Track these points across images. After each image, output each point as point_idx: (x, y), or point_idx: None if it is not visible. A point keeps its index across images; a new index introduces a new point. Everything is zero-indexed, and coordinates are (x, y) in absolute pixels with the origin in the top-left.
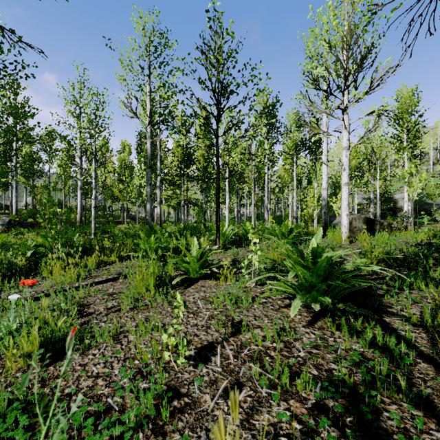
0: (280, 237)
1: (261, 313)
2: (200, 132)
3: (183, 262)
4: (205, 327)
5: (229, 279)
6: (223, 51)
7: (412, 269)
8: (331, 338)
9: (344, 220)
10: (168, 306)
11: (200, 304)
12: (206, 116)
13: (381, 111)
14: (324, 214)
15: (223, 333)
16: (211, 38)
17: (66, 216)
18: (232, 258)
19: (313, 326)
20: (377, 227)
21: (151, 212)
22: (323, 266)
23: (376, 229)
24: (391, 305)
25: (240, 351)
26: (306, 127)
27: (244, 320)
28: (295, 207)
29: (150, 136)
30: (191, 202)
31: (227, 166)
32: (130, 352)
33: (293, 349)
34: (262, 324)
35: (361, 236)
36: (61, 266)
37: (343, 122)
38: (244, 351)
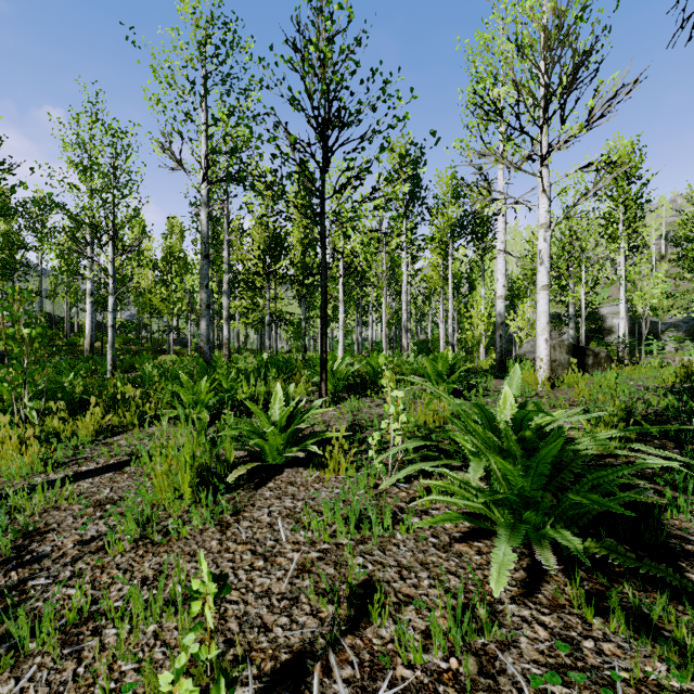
0: (434, 379)
1: (413, 558)
2: (297, 203)
3: (253, 433)
4: (287, 601)
5: (343, 468)
6: (333, 40)
7: (686, 442)
8: (586, 641)
9: (542, 349)
10: (213, 535)
11: (281, 530)
12: (301, 158)
13: (603, 162)
14: (501, 338)
15: (329, 619)
16: (311, 21)
17: (70, 341)
18: (350, 422)
19: (536, 600)
20: (590, 361)
21: (209, 334)
22: (551, 457)
23: (588, 364)
24: (687, 535)
25: (369, 688)
26: (470, 195)
27: (377, 593)
28: (451, 328)
29: (207, 202)
30: (281, 318)
31: (342, 259)
32: (91, 690)
33: (503, 682)
34: (419, 593)
35: (569, 377)
36: (19, 439)
37: (539, 180)
38: (379, 689)
